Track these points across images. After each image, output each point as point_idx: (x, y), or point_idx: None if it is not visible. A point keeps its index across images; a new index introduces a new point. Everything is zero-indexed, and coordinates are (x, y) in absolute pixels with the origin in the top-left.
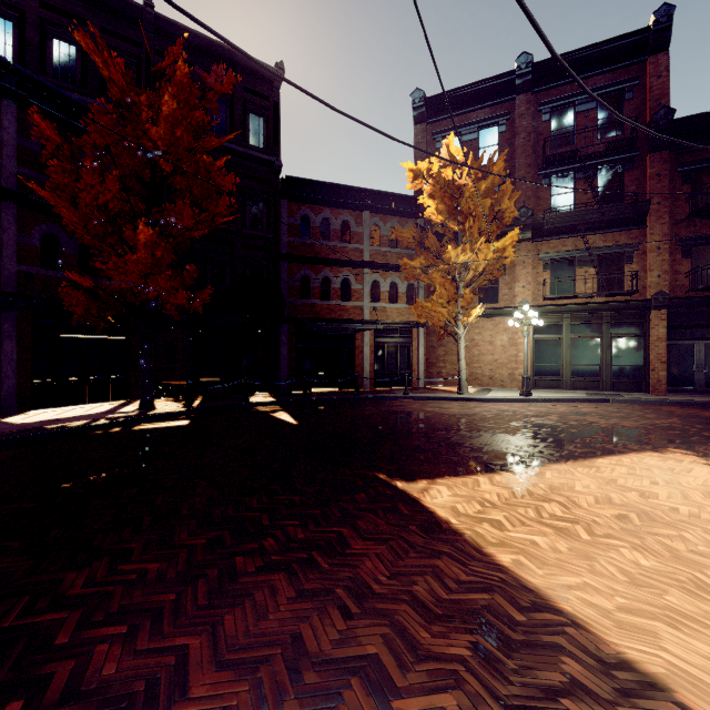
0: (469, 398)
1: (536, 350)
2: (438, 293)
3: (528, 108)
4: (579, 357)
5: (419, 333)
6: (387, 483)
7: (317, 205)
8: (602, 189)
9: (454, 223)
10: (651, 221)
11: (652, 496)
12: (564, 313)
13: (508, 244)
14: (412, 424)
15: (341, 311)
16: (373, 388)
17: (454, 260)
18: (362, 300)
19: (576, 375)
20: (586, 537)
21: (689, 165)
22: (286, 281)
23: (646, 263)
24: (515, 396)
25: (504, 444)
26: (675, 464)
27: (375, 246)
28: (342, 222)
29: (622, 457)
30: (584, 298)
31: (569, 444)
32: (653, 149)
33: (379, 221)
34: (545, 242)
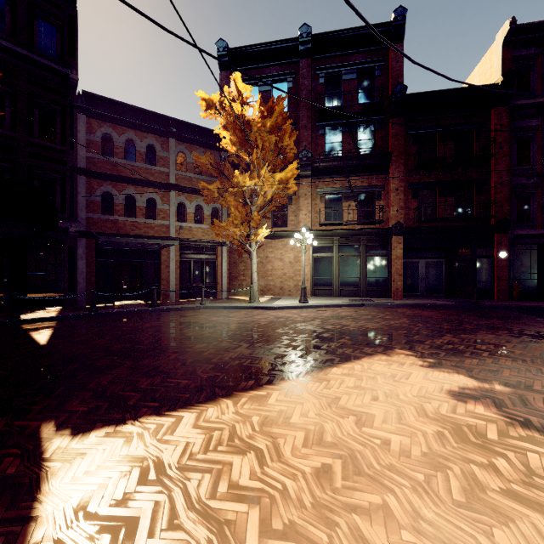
0: (257, 307)
1: (315, 265)
2: (233, 215)
3: (309, 70)
4: (345, 271)
5: (223, 250)
6: (38, 444)
7: (121, 126)
8: (361, 142)
9: (245, 154)
10: (392, 169)
11: (369, 421)
12: (334, 236)
13: (290, 176)
14: (180, 336)
15: (146, 228)
16: (179, 300)
17: (241, 183)
18: (168, 219)
19: (343, 285)
20: (252, 543)
21: (416, 130)
22: (84, 195)
23: (389, 200)
24: (295, 303)
25: (254, 356)
26: (397, 368)
27: (181, 171)
28: (148, 145)
29: (356, 364)
30: (348, 226)
31: (315, 351)
32: (394, 115)
33: (185, 149)
34: (321, 180)
